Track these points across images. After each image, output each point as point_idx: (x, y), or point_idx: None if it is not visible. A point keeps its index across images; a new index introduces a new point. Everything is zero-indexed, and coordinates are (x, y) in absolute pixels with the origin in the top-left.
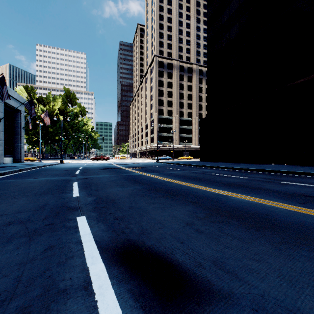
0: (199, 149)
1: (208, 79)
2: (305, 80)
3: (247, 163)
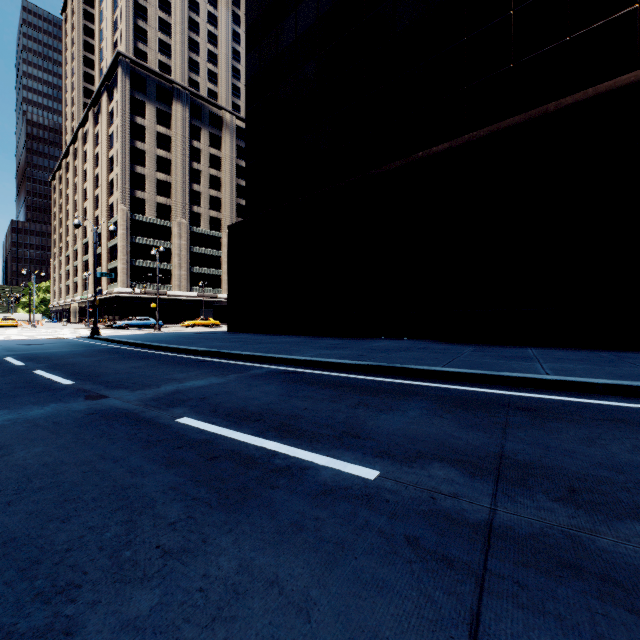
0: (228, 302)
1: (247, 124)
2: (453, 146)
3: (334, 336)
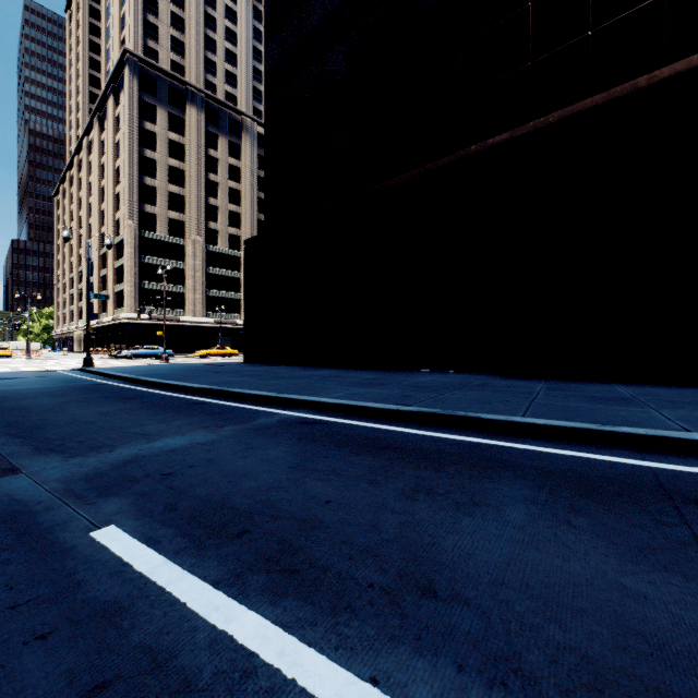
0: (245, 329)
1: (267, 122)
2: (515, 137)
3: (368, 368)
